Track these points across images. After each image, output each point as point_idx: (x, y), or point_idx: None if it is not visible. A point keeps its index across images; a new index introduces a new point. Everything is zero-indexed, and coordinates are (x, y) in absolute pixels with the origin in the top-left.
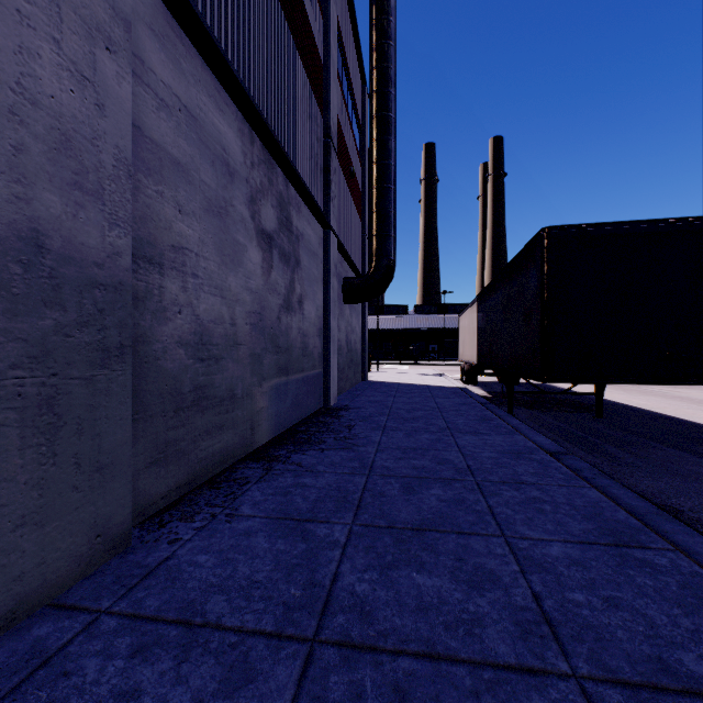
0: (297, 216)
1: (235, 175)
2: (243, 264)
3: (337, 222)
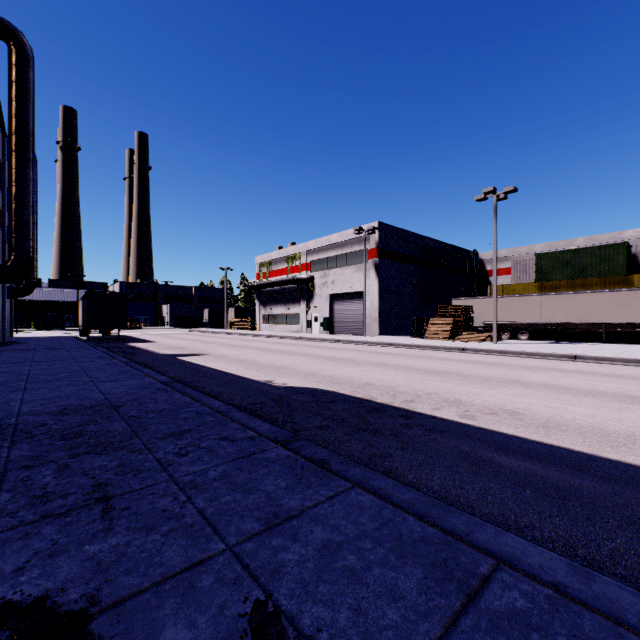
0: None
1: None
2: None
3: None
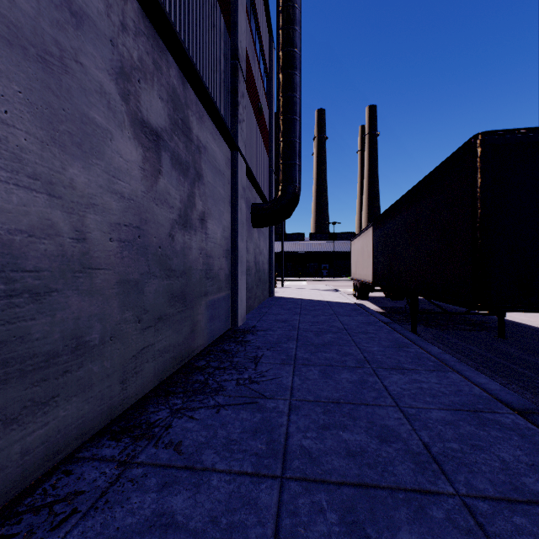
0: (198, 125)
1: (86, 20)
2: (103, 155)
3: (246, 149)
